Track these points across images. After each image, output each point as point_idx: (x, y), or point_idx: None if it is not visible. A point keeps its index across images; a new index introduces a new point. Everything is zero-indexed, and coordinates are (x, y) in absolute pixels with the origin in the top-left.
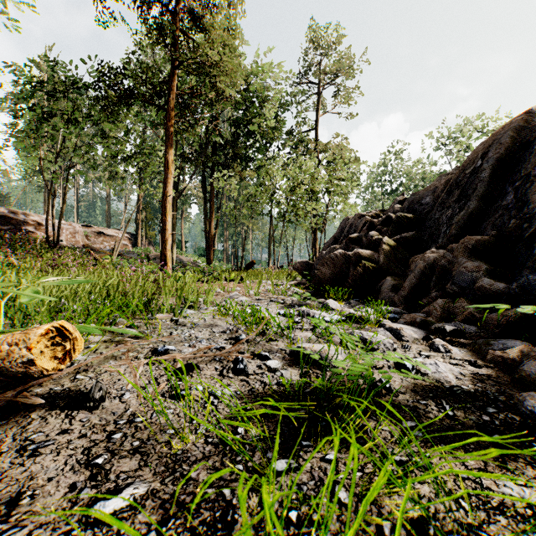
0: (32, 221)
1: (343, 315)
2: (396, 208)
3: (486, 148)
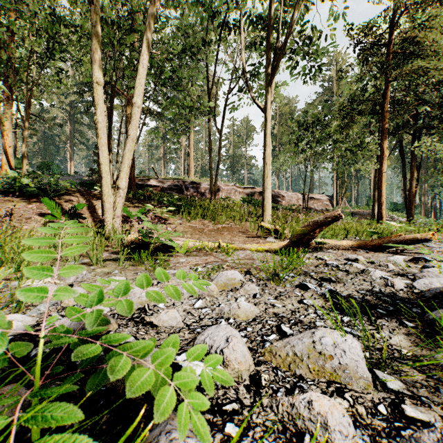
0: (279, 195)
1: None
2: None
3: None
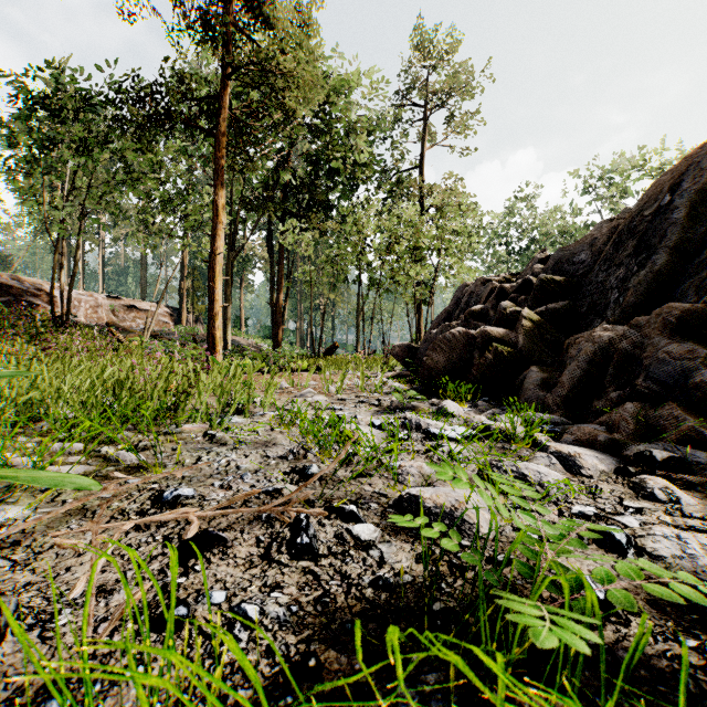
0: (38, 291)
1: (473, 426)
2: (536, 269)
3: (675, 178)
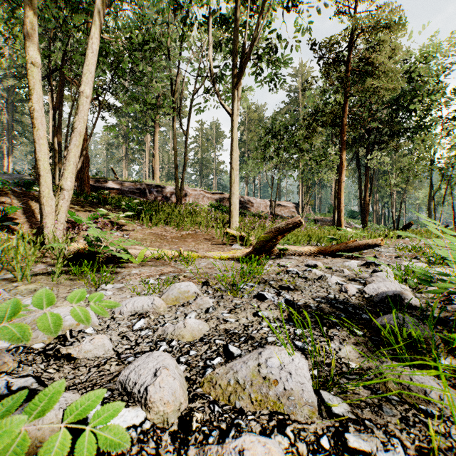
0: (248, 201)
1: None
2: None
3: None
